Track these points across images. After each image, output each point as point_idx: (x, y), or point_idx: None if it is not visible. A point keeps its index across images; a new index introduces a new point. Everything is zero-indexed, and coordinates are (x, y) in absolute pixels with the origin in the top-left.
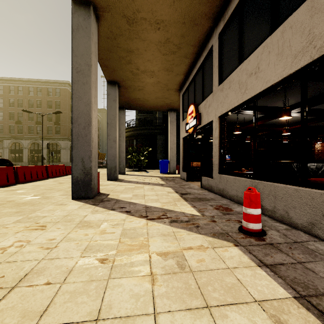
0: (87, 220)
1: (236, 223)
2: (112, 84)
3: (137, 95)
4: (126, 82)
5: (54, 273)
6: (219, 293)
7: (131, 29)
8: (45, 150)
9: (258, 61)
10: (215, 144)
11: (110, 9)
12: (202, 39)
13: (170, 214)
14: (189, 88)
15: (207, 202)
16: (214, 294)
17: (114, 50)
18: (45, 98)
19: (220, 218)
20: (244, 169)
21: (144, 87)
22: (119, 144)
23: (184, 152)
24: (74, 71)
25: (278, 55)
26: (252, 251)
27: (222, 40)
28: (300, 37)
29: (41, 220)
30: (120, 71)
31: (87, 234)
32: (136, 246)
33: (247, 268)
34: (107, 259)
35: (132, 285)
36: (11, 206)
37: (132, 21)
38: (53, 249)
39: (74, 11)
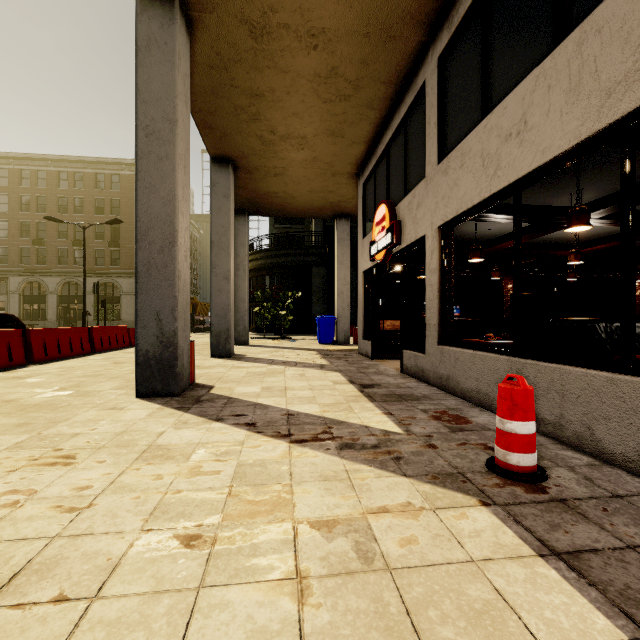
0: (164, 444)
1: (480, 451)
2: (222, 163)
3: (273, 186)
4: (250, 159)
5: (77, 572)
6: (457, 629)
7: (259, 47)
8: (91, 296)
9: (525, 107)
10: (432, 284)
11: (215, 5)
12: (405, 68)
13: (340, 431)
14: (376, 170)
15: (416, 404)
16: (444, 631)
17: (224, 92)
18: (90, 195)
19: (446, 440)
20: (491, 335)
21: (285, 169)
22: (237, 284)
23: (367, 300)
24: (140, 133)
25: (570, 92)
26: (522, 519)
27: (446, 69)
28: (620, 51)
29: (67, 443)
30: (237, 136)
31: (161, 476)
32: (266, 505)
33: (515, 561)
34: (200, 538)
35: (254, 605)
36: (9, 412)
37: (260, 30)
38: (83, 511)
39: (141, 9)
